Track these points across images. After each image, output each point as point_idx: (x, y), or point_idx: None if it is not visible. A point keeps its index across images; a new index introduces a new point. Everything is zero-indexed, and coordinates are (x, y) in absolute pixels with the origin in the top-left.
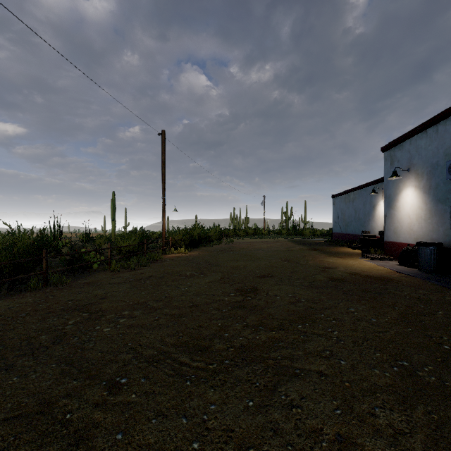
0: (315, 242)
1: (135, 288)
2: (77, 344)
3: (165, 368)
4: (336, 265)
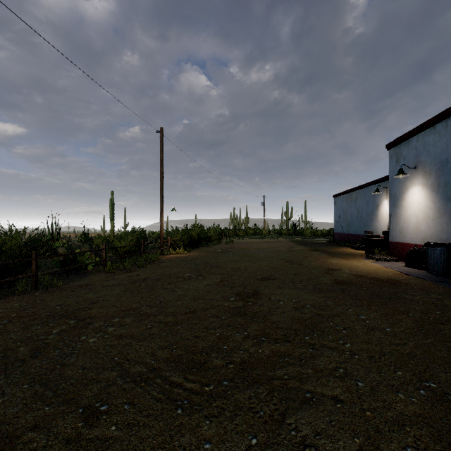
0: (316, 242)
1: (129, 292)
2: (57, 359)
3: (154, 391)
4: (340, 266)
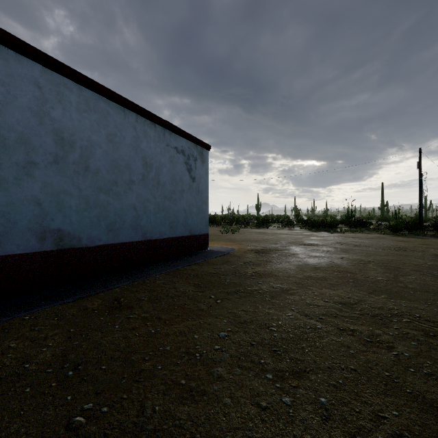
0: None
1: None
2: None
3: None
4: None
